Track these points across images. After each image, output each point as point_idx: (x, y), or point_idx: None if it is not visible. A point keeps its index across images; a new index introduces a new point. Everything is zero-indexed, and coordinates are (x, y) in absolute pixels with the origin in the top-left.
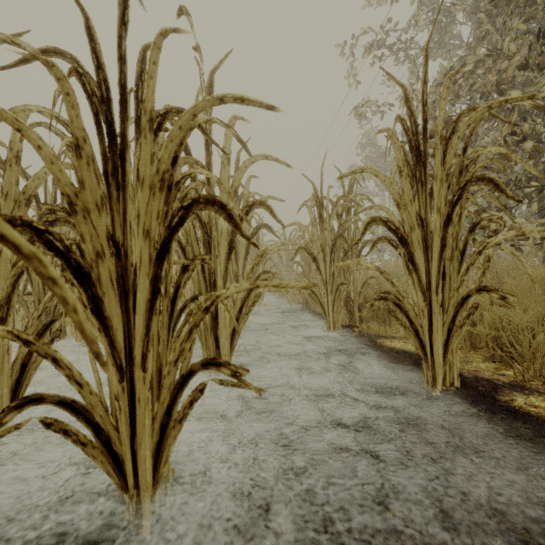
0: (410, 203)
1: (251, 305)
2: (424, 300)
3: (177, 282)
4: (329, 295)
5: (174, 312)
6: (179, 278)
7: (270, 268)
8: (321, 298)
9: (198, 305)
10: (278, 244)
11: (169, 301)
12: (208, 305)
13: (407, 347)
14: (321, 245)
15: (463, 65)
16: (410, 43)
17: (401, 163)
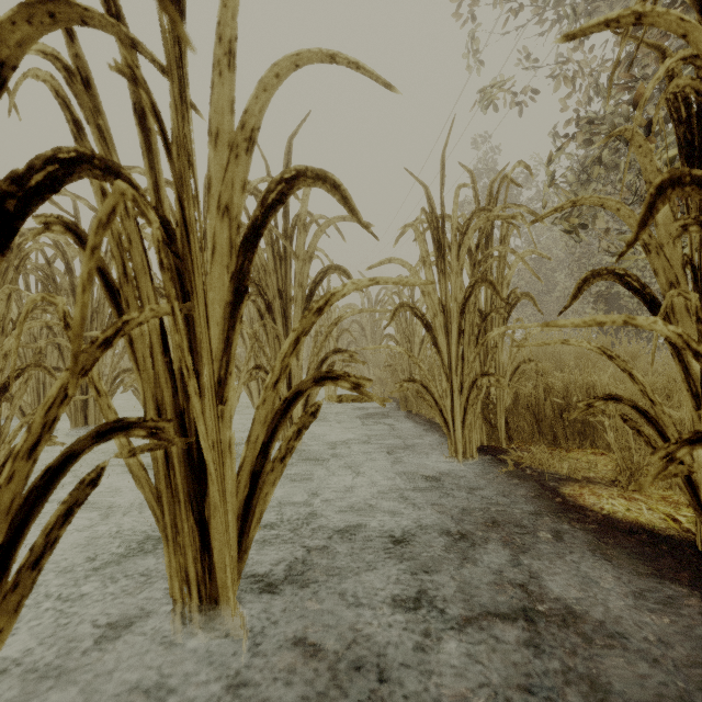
0: None
1: (293, 435)
2: None
3: None
4: (457, 395)
5: None
6: None
7: (347, 345)
8: (440, 399)
9: None
10: (361, 281)
11: None
12: None
13: (642, 513)
14: (439, 301)
15: (673, 2)
16: None
17: None
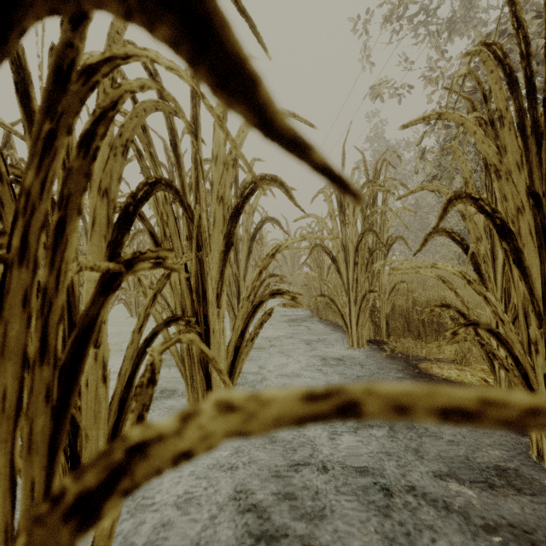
0: (517, 170)
1: (258, 326)
2: (538, 325)
3: (84, 317)
4: (353, 305)
5: (74, 398)
6: (90, 308)
7: (273, 269)
8: (341, 308)
9: (146, 367)
10: (296, 238)
11: (56, 372)
12: (89, 487)
13: (466, 377)
14: (341, 242)
15: (504, 32)
16: (432, 16)
17: (501, 104)
